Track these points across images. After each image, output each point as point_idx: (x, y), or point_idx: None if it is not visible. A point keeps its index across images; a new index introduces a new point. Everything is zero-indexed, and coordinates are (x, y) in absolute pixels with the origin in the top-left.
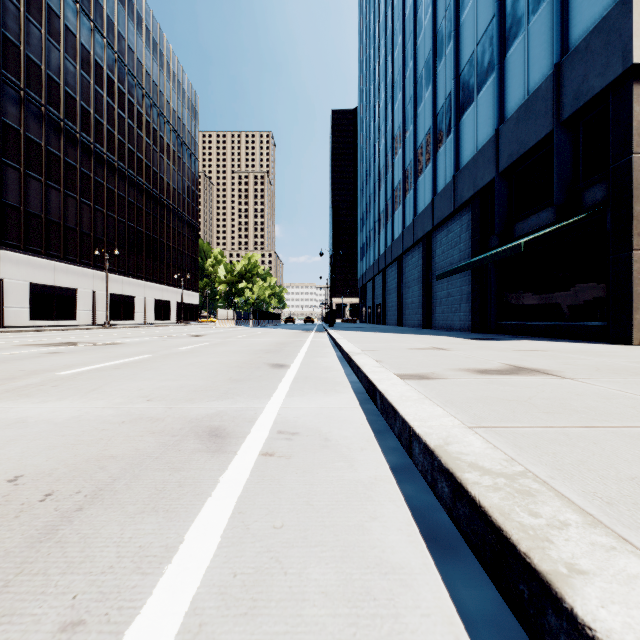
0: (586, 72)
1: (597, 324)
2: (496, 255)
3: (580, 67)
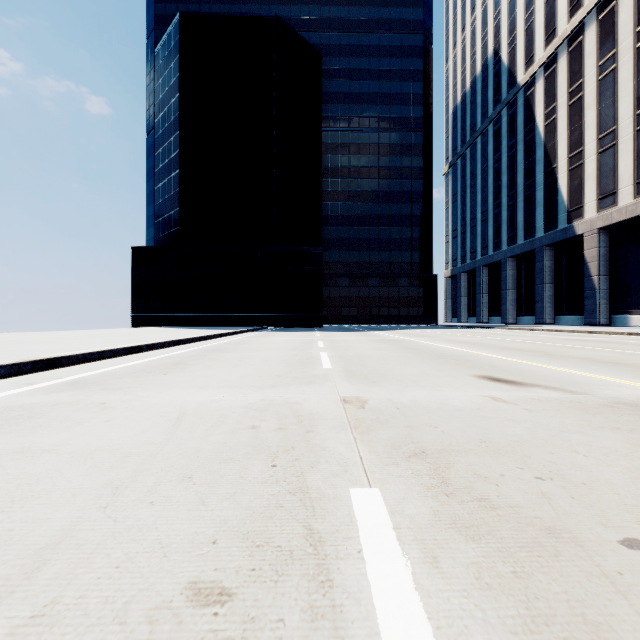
0: None
1: None
2: None
3: None
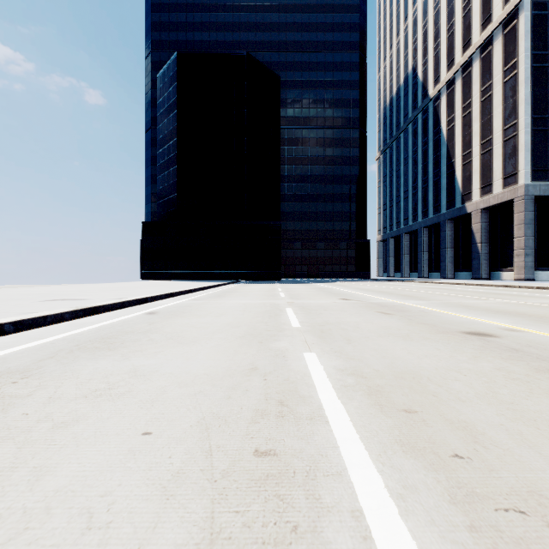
0: None
1: None
2: None
3: None
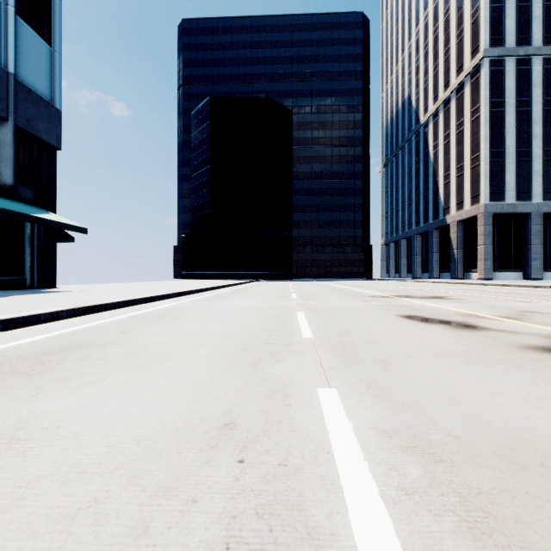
0: (37, 117)
1: (13, 278)
2: (66, 226)
3: (33, 108)
